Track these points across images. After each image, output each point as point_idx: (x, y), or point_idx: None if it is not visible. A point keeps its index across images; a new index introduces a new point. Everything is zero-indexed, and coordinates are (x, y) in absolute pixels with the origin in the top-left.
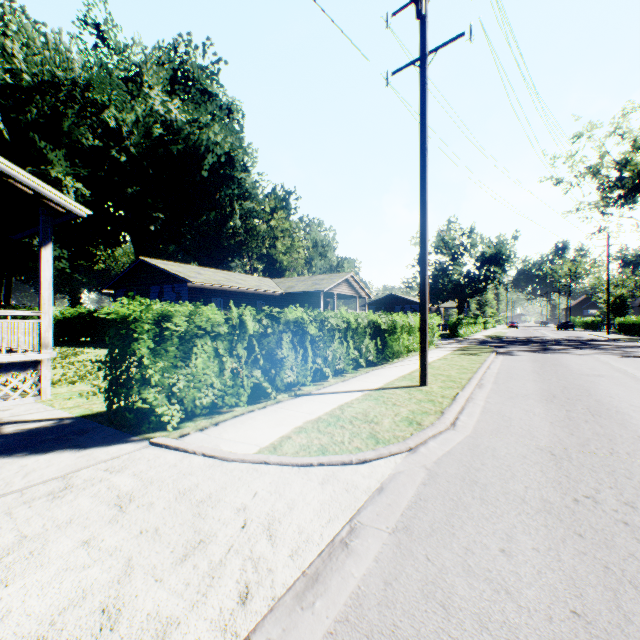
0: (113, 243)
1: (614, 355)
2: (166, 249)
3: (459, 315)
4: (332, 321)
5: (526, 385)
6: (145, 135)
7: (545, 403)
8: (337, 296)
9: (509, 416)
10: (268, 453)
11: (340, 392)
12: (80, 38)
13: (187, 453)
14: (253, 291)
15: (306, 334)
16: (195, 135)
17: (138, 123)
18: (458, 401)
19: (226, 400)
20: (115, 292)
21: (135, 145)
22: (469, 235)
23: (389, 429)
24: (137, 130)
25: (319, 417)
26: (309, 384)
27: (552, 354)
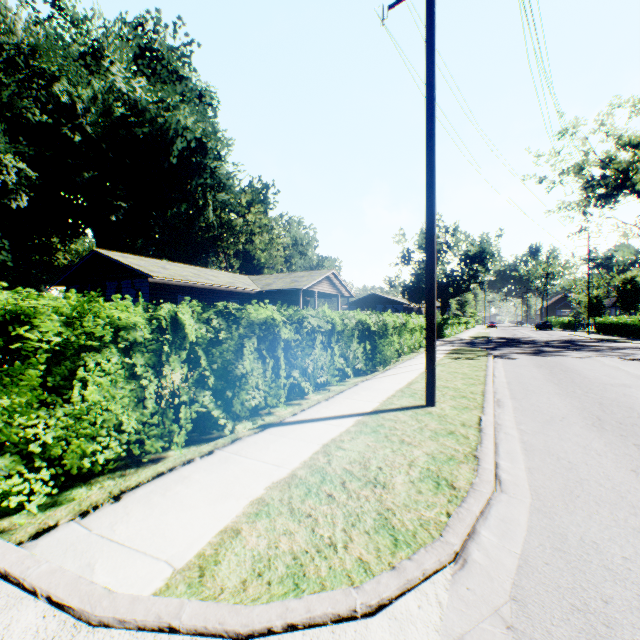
0: (69, 234)
1: (616, 358)
2: (133, 243)
3: (442, 315)
4: (313, 322)
5: (553, 401)
6: (104, 114)
7: (597, 431)
8: (318, 295)
9: (567, 458)
10: (183, 592)
11: (324, 419)
12: (32, 6)
13: (21, 590)
14: (226, 288)
15: (278, 339)
16: (162, 117)
17: (96, 100)
18: (488, 433)
19: (147, 446)
20: (67, 288)
21: (92, 124)
22: (453, 233)
23: (408, 502)
24: (94, 107)
25: (293, 473)
26: (283, 404)
27: (551, 357)
